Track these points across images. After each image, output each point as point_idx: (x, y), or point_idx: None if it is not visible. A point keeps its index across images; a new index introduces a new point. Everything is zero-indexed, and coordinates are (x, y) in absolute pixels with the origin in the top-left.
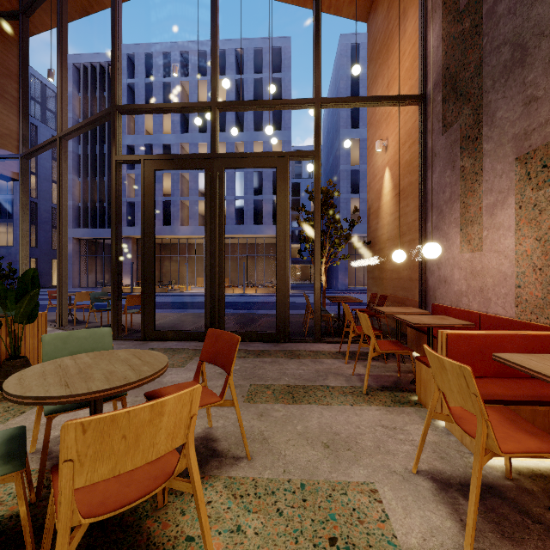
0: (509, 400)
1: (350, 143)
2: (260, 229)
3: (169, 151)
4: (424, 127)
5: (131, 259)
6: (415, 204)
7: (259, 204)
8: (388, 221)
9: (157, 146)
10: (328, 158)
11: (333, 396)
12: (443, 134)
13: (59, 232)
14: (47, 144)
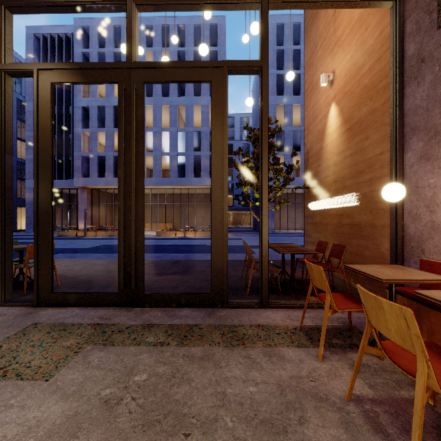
0: None
1: (293, 74)
2: (199, 180)
3: None
4: (401, 31)
5: (85, 206)
6: (381, 133)
7: (198, 159)
8: (335, 161)
9: (109, 108)
10: (257, 122)
11: None
12: (440, 26)
13: None
14: None
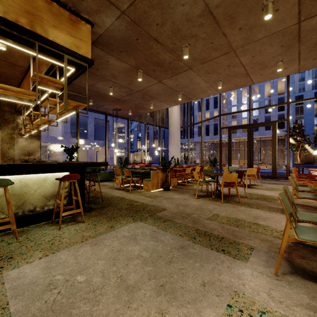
0: (315, 180)
1: (310, 105)
2: (269, 132)
3: (216, 99)
4: None
5: (199, 151)
6: None
7: (268, 117)
8: None
9: (211, 99)
10: None
11: (283, 185)
12: None
13: (202, 147)
14: (197, 123)
